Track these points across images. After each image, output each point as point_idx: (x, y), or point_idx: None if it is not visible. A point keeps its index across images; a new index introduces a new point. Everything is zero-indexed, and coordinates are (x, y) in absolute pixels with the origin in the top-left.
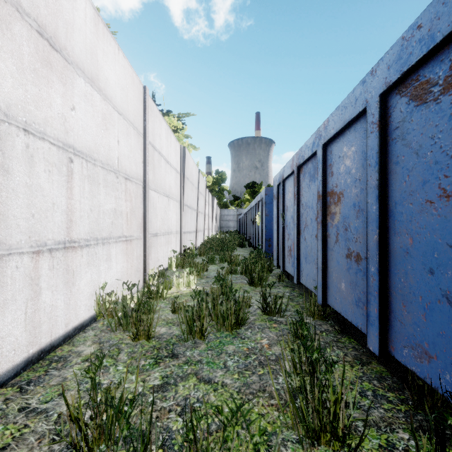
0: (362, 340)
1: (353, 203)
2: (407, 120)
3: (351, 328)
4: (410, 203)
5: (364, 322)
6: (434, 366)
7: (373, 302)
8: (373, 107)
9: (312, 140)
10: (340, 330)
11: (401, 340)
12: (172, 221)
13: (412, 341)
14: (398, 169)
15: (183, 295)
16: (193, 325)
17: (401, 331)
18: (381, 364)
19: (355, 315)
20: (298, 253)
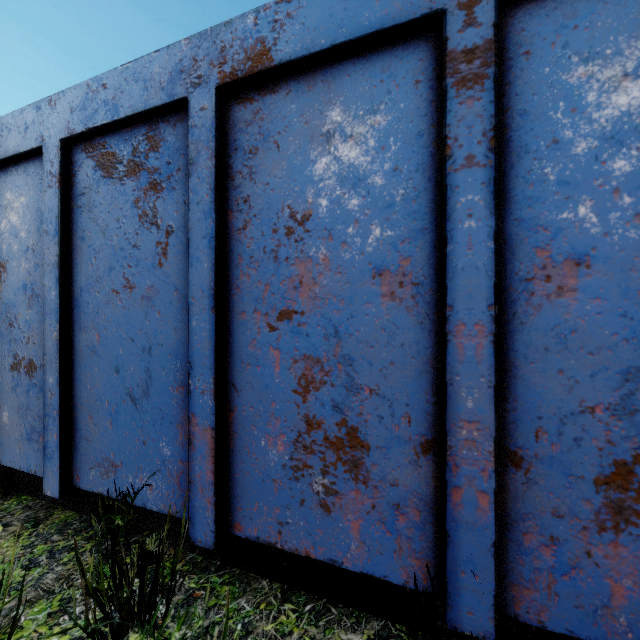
0: (41, 488)
1: (23, 283)
2: (94, 189)
3: (23, 480)
4: (98, 291)
5: (41, 460)
6: (120, 475)
7: (53, 426)
8: (53, 152)
9: None
10: (1, 491)
11: (88, 463)
12: None
13: (99, 458)
14: (85, 247)
15: None
16: None
17: (88, 451)
18: (68, 509)
19: (27, 455)
20: None
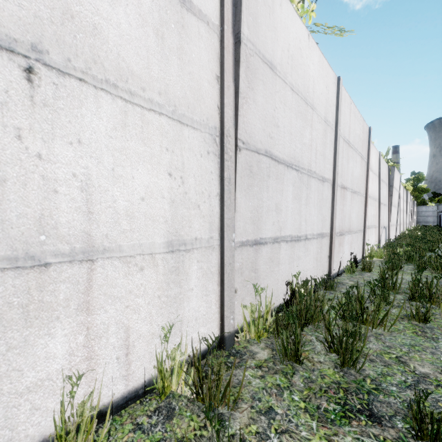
0: None
1: None
2: None
3: None
4: None
5: None
6: None
7: None
8: None
9: None
10: None
11: None
12: (404, 219)
13: None
14: None
15: None
16: None
17: None
18: None
19: None
20: None
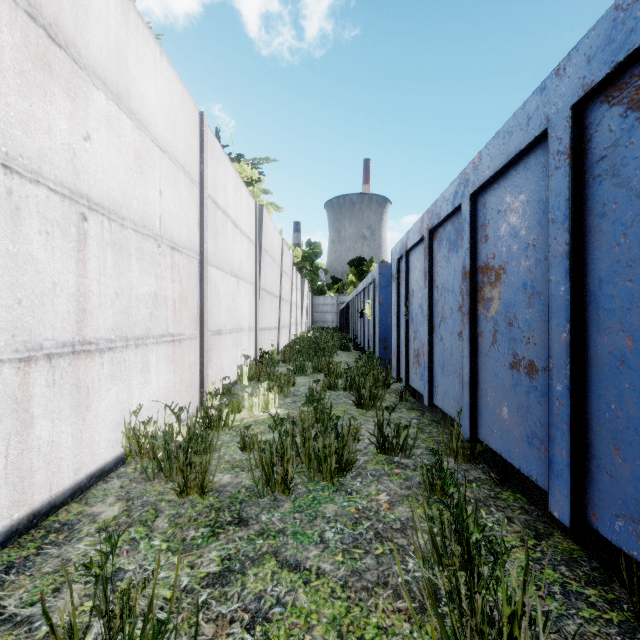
0: (536, 496)
1: (522, 282)
2: (622, 143)
3: (516, 477)
4: (629, 279)
5: (543, 470)
6: None
7: (561, 441)
8: (561, 127)
9: (453, 188)
10: (498, 479)
11: (611, 505)
12: (243, 312)
13: (631, 508)
14: (605, 225)
15: (258, 422)
16: (273, 472)
17: (611, 490)
18: (568, 537)
19: (526, 458)
20: (430, 359)
